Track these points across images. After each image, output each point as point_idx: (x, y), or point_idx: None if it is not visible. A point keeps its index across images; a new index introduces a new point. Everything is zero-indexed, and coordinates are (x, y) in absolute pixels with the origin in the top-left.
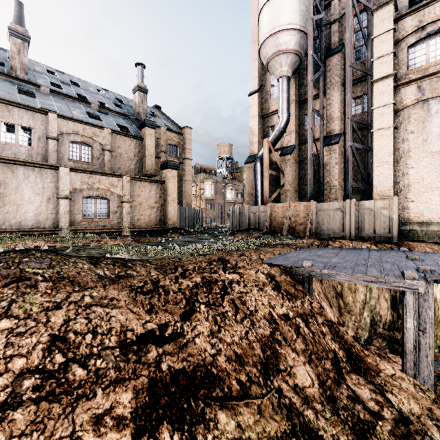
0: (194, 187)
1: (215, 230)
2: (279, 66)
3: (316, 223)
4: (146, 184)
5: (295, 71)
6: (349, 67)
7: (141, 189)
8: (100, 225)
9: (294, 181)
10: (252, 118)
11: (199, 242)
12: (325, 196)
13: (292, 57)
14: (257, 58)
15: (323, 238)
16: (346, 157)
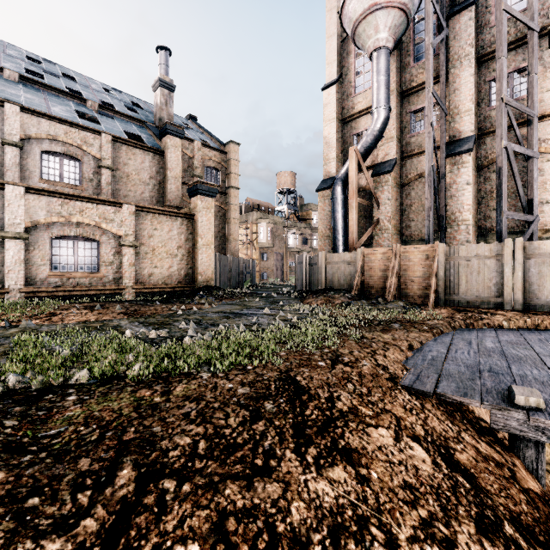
0: (245, 230)
1: (272, 290)
2: (374, 31)
3: (445, 280)
4: (164, 219)
5: (397, 45)
6: (503, 11)
7: (155, 226)
8: (82, 284)
9: (395, 215)
10: (328, 123)
11: (242, 315)
12: (449, 238)
13: (395, 15)
14: (335, 33)
15: (459, 306)
16: (497, 167)
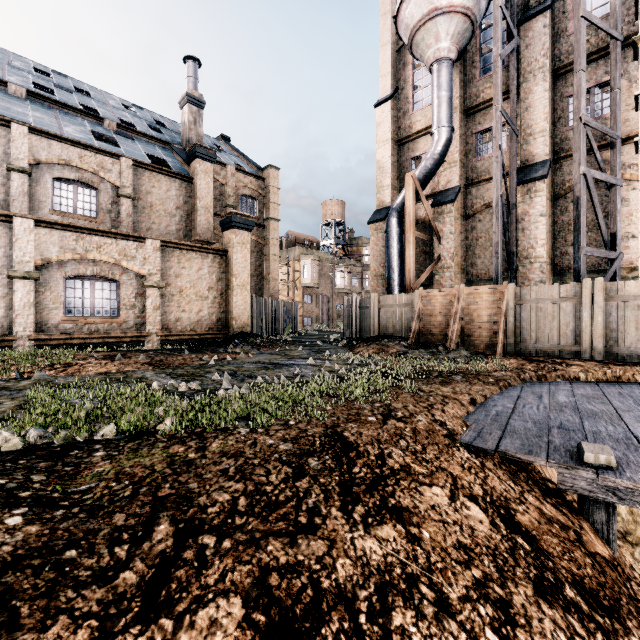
0: (285, 268)
1: (318, 338)
2: (434, 40)
3: (515, 326)
4: (193, 255)
5: (461, 55)
6: (581, 18)
7: (182, 264)
8: (100, 331)
9: (458, 252)
10: (381, 145)
11: (283, 366)
12: (520, 277)
13: (459, 21)
14: (390, 41)
15: (531, 356)
16: (575, 196)
